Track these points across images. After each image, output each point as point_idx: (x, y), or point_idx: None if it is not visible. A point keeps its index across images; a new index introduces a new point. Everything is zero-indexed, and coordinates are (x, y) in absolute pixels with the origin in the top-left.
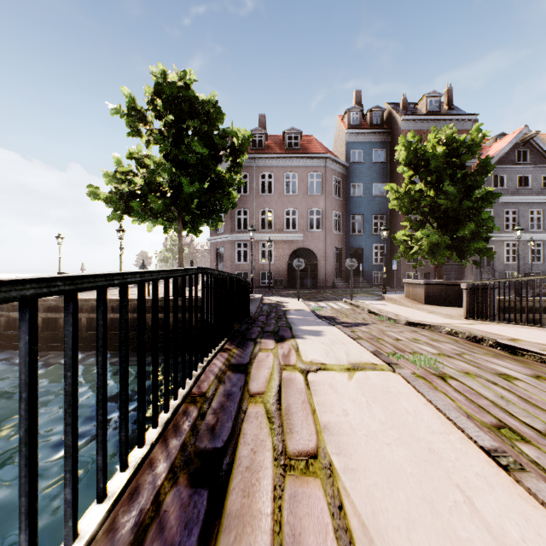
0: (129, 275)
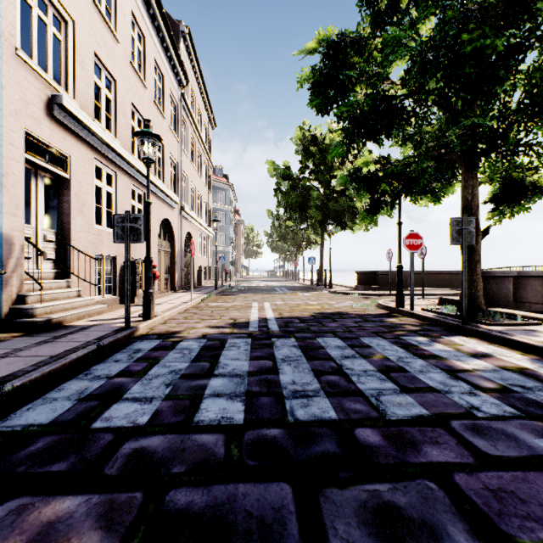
0: (529, 266)
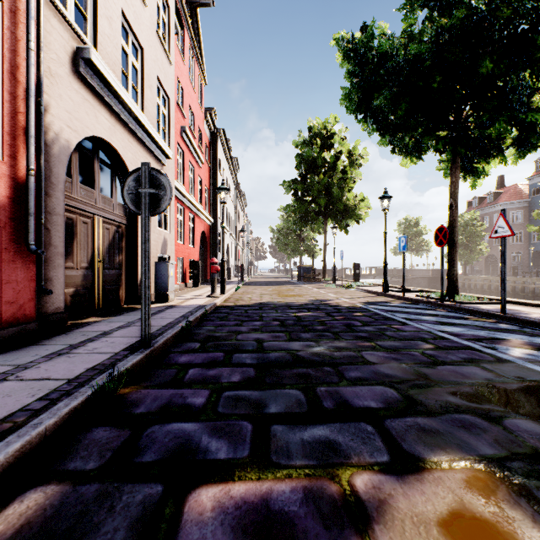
0: None
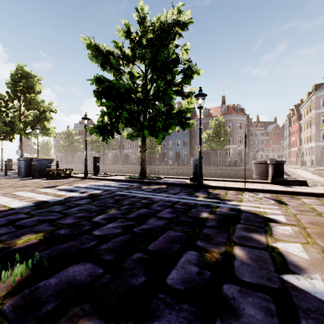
0: None
